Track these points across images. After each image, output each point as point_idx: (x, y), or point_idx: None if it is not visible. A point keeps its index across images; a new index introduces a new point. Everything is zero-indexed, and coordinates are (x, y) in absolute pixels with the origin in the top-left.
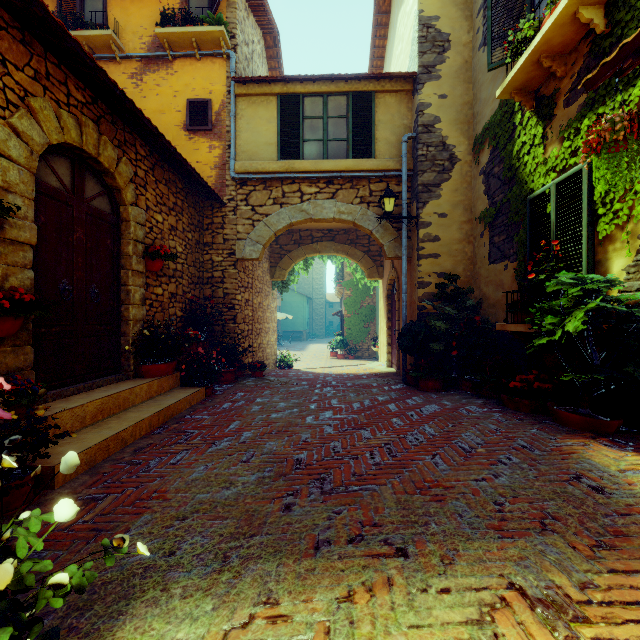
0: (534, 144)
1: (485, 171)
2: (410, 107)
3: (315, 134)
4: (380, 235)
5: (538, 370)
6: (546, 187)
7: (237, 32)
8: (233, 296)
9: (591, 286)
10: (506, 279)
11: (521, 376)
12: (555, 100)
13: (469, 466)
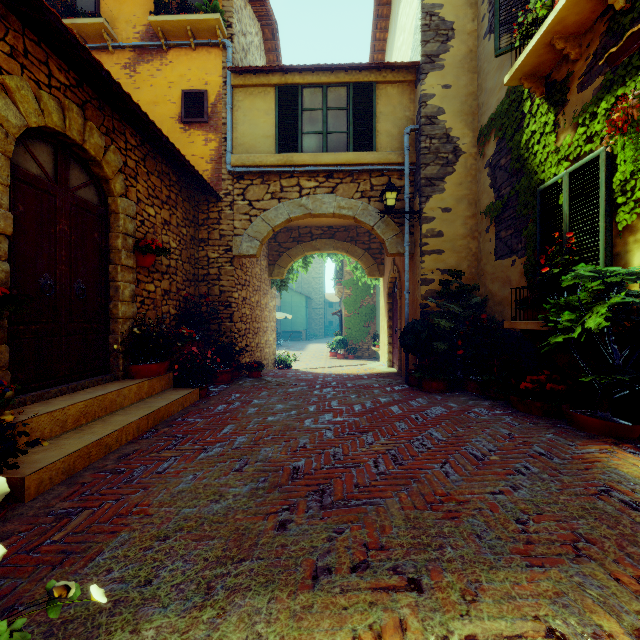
0: (545, 132)
1: (491, 163)
2: (412, 98)
3: (314, 126)
4: (381, 231)
5: (549, 370)
6: (558, 177)
7: (234, 21)
8: (229, 294)
9: (614, 279)
10: (514, 275)
11: (532, 377)
12: (568, 85)
13: (483, 476)
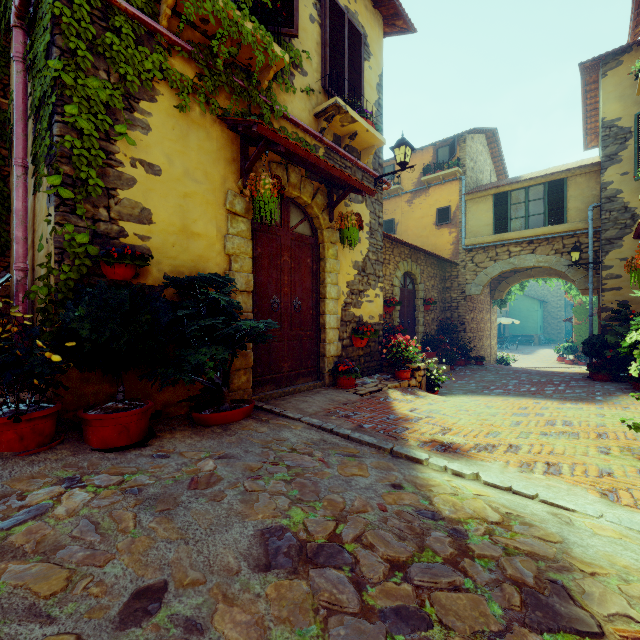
0: None
1: None
2: (598, 181)
3: (519, 214)
4: (571, 274)
5: None
6: None
7: (466, 162)
8: (463, 317)
9: None
10: None
11: None
12: None
13: (560, 393)
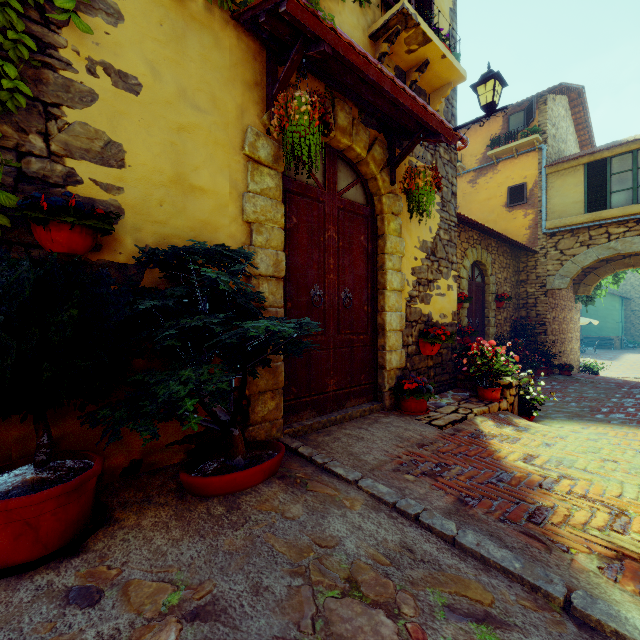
0: None
1: None
2: None
3: (623, 185)
4: None
5: None
6: None
7: (547, 128)
8: (544, 316)
9: None
10: None
11: None
12: None
13: None
